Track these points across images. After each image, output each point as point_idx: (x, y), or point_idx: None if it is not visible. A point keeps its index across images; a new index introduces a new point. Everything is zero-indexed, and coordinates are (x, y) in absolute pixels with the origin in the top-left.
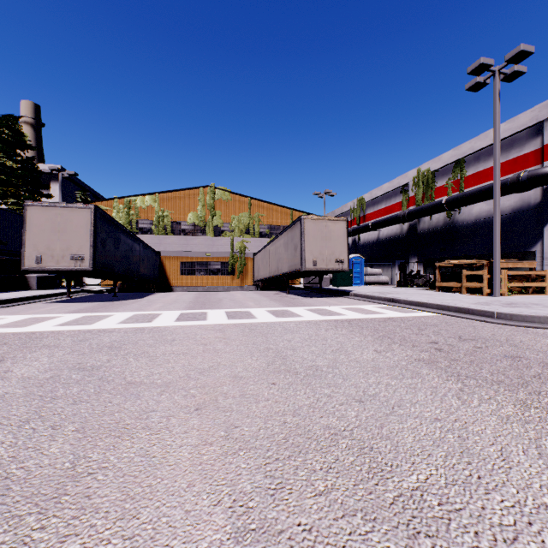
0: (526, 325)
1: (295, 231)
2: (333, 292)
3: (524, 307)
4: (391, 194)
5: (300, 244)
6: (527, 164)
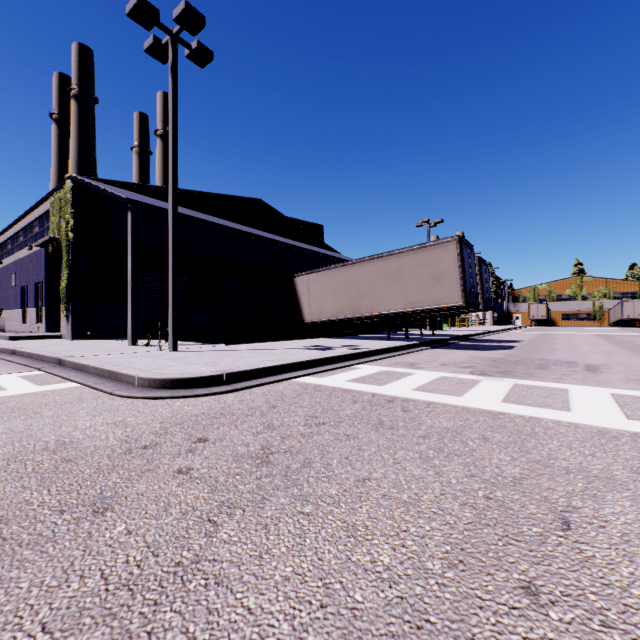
0: None
1: (620, 305)
2: None
3: None
4: None
5: (621, 310)
6: None
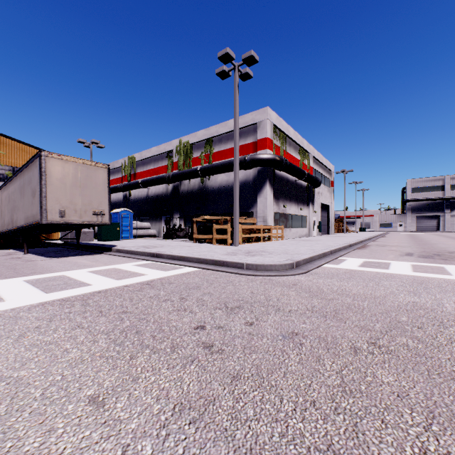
0: (268, 275)
1: (34, 171)
2: (94, 248)
3: (260, 255)
4: (159, 158)
5: (39, 188)
6: (249, 151)
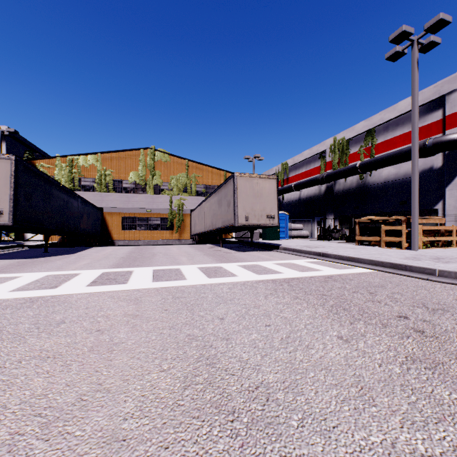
0: None
1: (228, 188)
2: (263, 246)
3: None
4: (311, 160)
5: (233, 200)
6: (430, 133)
